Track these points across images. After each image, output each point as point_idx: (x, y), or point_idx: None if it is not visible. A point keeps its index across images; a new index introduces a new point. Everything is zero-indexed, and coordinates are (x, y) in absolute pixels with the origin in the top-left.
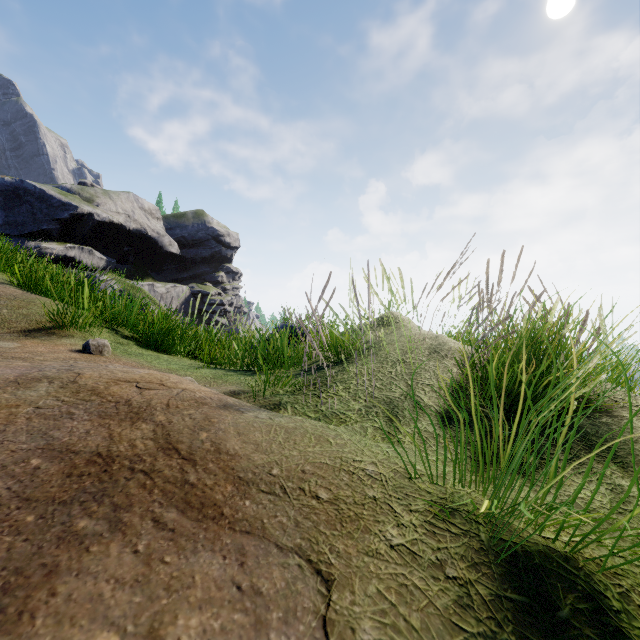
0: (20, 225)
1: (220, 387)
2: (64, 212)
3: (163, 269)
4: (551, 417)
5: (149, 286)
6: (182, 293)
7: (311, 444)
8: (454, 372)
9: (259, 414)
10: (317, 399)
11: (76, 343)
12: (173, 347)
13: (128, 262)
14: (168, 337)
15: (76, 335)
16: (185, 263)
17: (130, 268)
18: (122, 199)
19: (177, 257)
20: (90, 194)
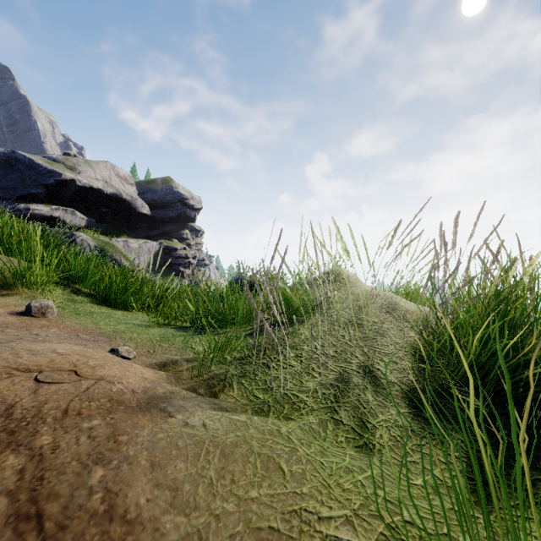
0: (12, 189)
1: (162, 355)
2: (50, 178)
3: (136, 227)
4: (536, 399)
5: (124, 242)
6: (152, 248)
7: (256, 479)
8: (411, 337)
9: (191, 416)
10: (266, 370)
11: (22, 303)
12: (129, 303)
13: (106, 221)
14: (124, 293)
15: (25, 294)
16: (155, 222)
17: (108, 227)
18: (100, 167)
19: (148, 217)
20: (73, 163)
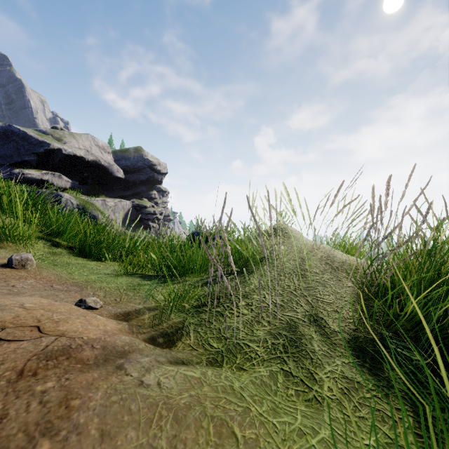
0: (8, 157)
1: (127, 304)
2: (40, 148)
3: (113, 189)
4: None
5: (102, 201)
6: (126, 206)
7: (208, 448)
8: (349, 286)
9: (146, 373)
10: (220, 318)
11: (5, 256)
12: (102, 254)
13: (87, 184)
14: (98, 246)
15: (9, 248)
16: (128, 184)
17: (89, 188)
18: (83, 139)
19: (122, 180)
20: (59, 135)
